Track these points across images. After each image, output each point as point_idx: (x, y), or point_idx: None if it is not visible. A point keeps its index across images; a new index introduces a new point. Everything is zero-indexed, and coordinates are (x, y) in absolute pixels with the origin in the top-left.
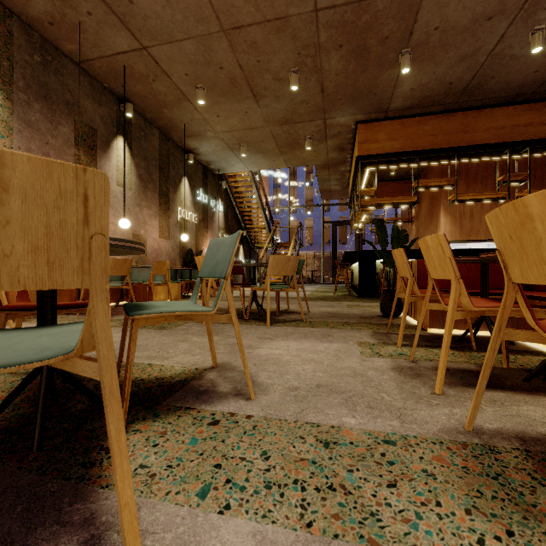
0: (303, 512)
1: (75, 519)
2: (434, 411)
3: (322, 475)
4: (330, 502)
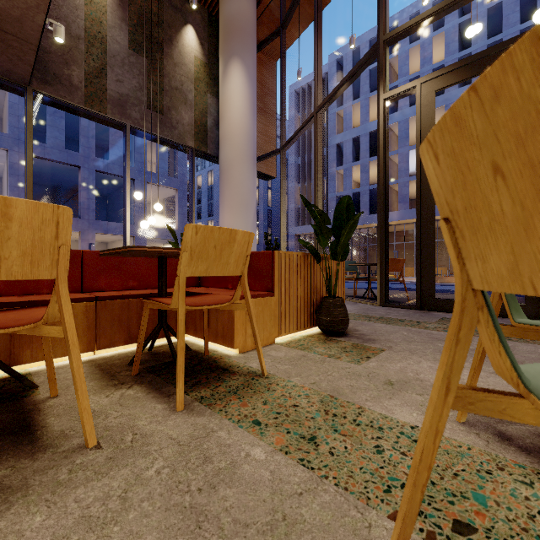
0: (361, 412)
1: (539, 454)
2: (162, 429)
3: (335, 422)
4: (341, 411)
